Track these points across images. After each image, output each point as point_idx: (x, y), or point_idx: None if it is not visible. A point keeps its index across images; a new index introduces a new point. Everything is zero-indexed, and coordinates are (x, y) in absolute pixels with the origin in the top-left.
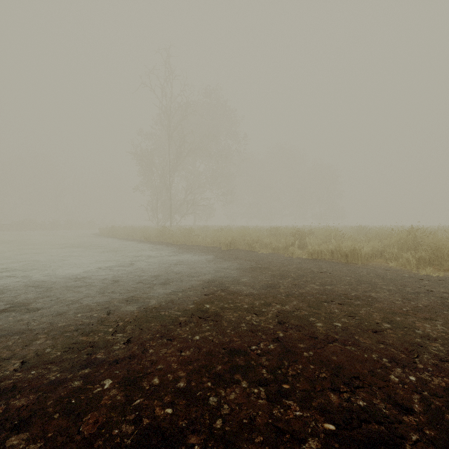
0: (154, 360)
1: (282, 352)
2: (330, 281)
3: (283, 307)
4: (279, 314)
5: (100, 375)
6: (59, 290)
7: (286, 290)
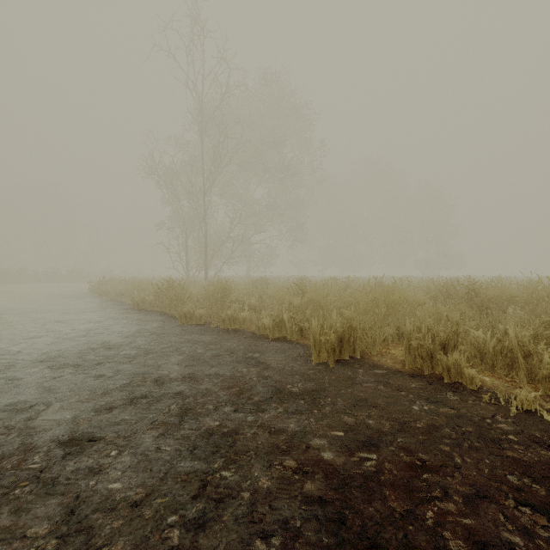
0: None
1: None
2: None
3: None
4: None
5: None
6: None
7: None
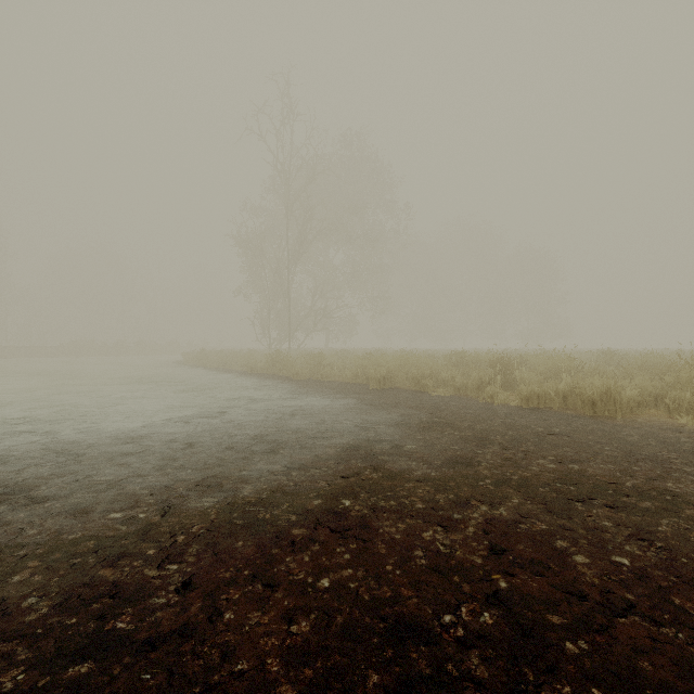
0: (231, 646)
1: (514, 638)
2: (573, 454)
3: (494, 511)
4: (489, 528)
5: (109, 685)
6: (94, 461)
7: (493, 472)
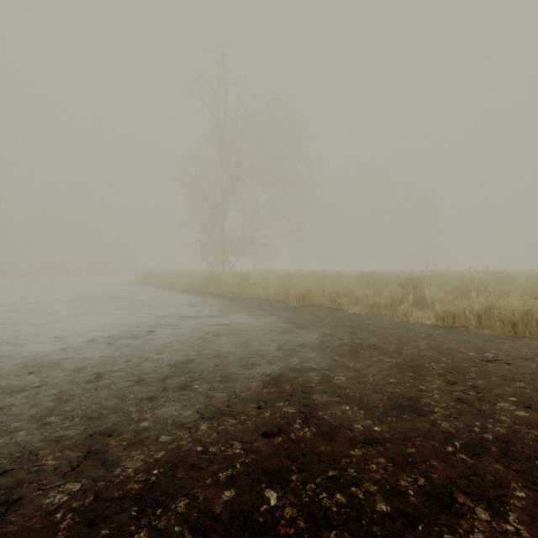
0: None
1: None
2: (534, 392)
3: (502, 524)
4: None
5: None
6: None
7: (456, 424)
